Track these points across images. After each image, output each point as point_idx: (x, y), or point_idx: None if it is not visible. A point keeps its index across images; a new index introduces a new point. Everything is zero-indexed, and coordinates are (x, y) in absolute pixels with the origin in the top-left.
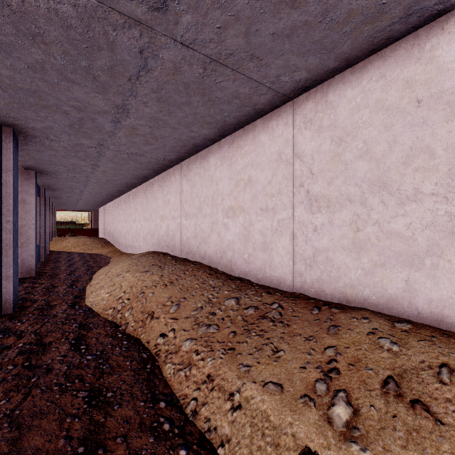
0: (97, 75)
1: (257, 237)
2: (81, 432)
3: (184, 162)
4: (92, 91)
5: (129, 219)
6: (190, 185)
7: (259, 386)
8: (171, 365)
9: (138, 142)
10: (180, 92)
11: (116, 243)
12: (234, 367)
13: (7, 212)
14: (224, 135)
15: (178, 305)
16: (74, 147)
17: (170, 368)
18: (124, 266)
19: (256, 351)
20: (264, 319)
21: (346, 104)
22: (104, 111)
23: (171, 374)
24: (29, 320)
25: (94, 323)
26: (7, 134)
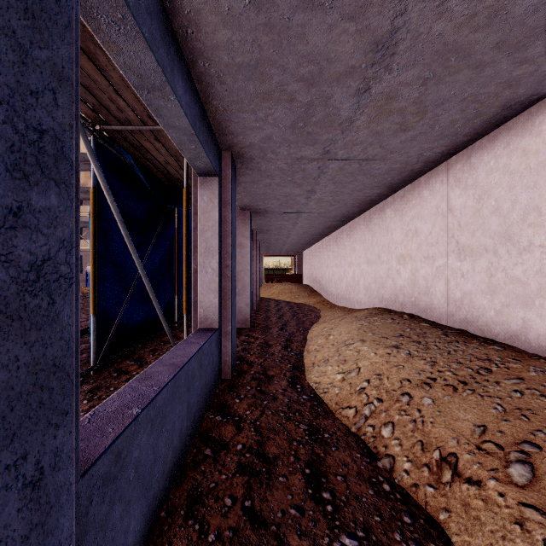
0: None
1: None
2: None
3: (456, 157)
4: (339, 18)
5: (341, 262)
6: (472, 194)
7: None
8: None
9: (386, 131)
10: None
11: (324, 292)
12: None
13: (226, 254)
14: None
15: (525, 463)
16: (291, 166)
17: None
18: (352, 331)
19: None
20: None
21: None
22: (349, 71)
23: None
24: (247, 398)
25: (329, 432)
26: (226, 159)
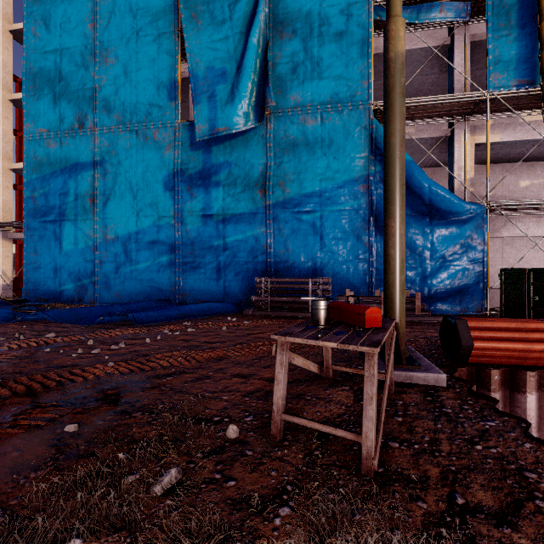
0: None
1: None
2: None
3: None
4: None
5: None
6: None
7: None
8: None
9: None
10: None
11: None
12: None
13: None
14: None
15: None
16: None
17: None
18: None
19: None
20: None
21: (519, 244)
22: None
23: None
24: None
25: None
26: None
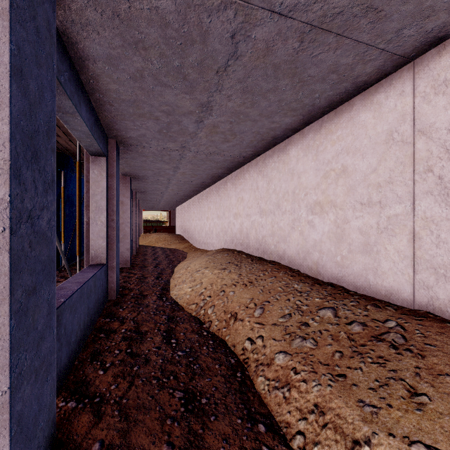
0: (187, 73)
1: (355, 236)
2: (181, 441)
3: (259, 157)
4: (180, 92)
5: (202, 217)
6: (266, 180)
7: (402, 444)
8: (264, 378)
9: (217, 141)
10: (268, 77)
11: (191, 239)
12: (351, 403)
13: (112, 212)
14: (309, 122)
15: (262, 308)
16: (161, 152)
17: (264, 383)
18: (202, 263)
19: (379, 386)
20: (380, 341)
21: None
22: (190, 112)
23: (266, 390)
24: (128, 308)
25: (180, 317)
26: (112, 144)
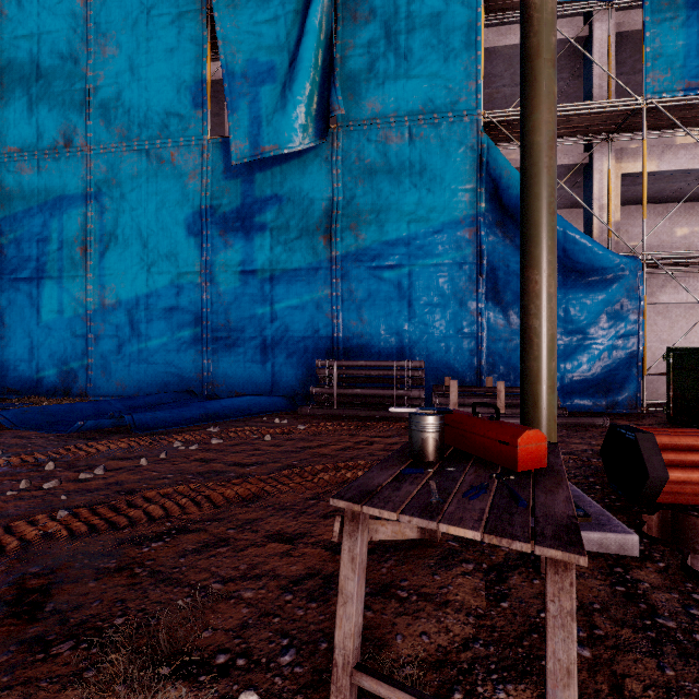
0: None
1: None
2: None
3: None
4: None
5: None
6: None
7: None
8: None
9: None
10: None
11: None
12: None
13: None
14: None
15: None
16: None
17: None
18: None
19: None
20: None
21: (674, 313)
22: None
23: None
24: None
25: None
26: None
